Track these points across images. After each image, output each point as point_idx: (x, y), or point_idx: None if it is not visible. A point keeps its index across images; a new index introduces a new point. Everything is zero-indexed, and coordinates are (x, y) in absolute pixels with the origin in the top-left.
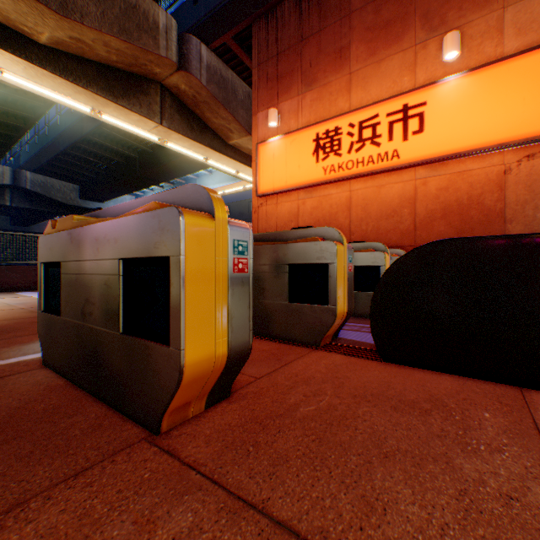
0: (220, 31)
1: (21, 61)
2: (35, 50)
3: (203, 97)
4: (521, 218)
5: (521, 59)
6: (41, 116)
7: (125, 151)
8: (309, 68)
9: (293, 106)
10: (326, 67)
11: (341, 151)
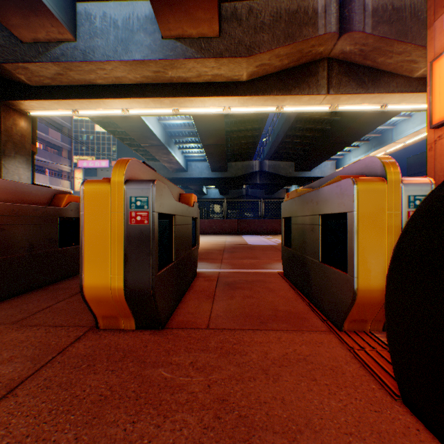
0: None
1: (235, 98)
2: (241, 87)
3: (369, 45)
4: None
5: None
6: (264, 124)
7: (318, 127)
8: None
9: None
10: None
11: None
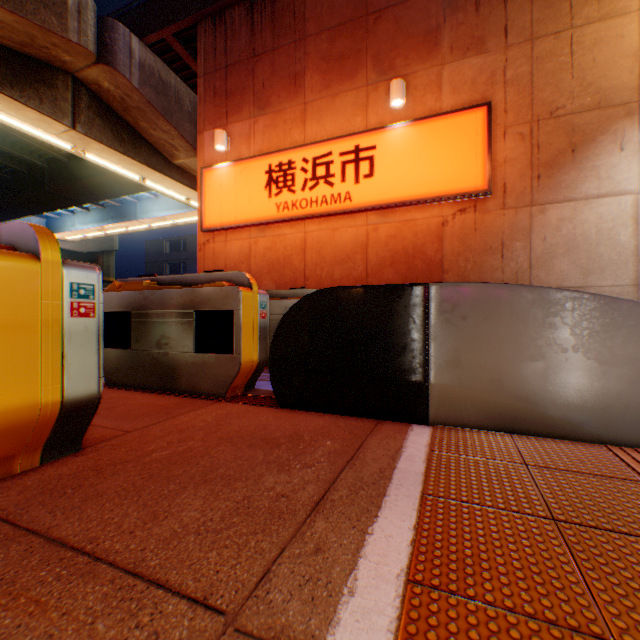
0: (158, 24)
1: None
2: None
3: (136, 101)
4: (455, 269)
5: (454, 117)
6: None
7: (26, 156)
8: (262, 90)
9: (245, 130)
10: (280, 91)
11: (295, 187)
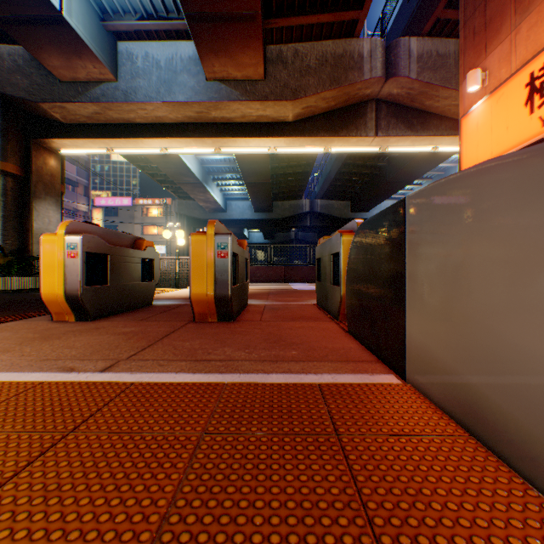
0: (428, 12)
1: (281, 139)
2: (287, 128)
3: (416, 90)
4: None
5: None
6: (315, 160)
7: (374, 163)
8: None
9: (502, 51)
10: None
11: None
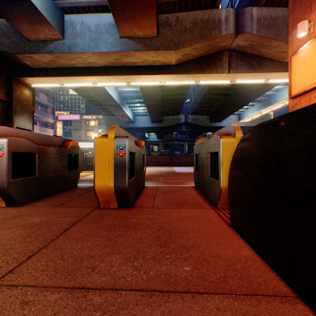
0: None
1: (167, 76)
2: (171, 68)
3: (255, 42)
4: None
5: None
6: (188, 90)
7: (225, 92)
8: None
9: None
10: None
11: None
